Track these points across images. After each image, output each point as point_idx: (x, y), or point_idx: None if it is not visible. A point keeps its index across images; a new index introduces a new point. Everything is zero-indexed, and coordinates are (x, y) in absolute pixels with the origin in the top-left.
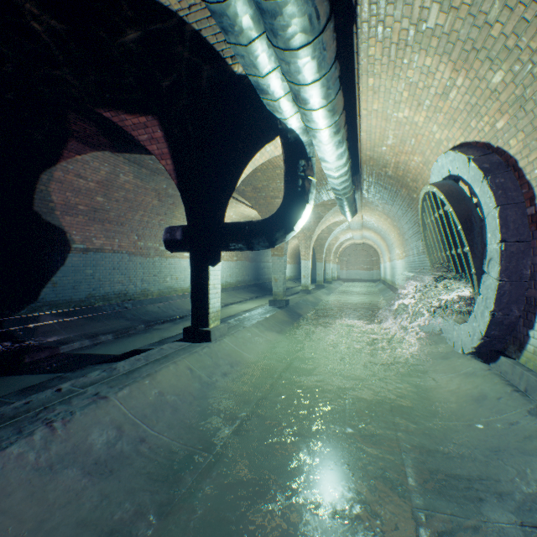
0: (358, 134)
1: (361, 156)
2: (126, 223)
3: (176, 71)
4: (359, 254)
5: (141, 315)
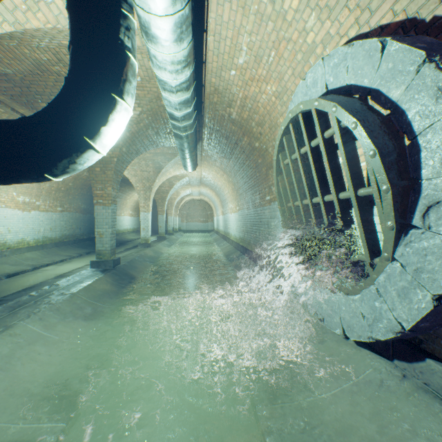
0: (205, 33)
1: (205, 85)
2: None
3: None
4: (197, 209)
5: None
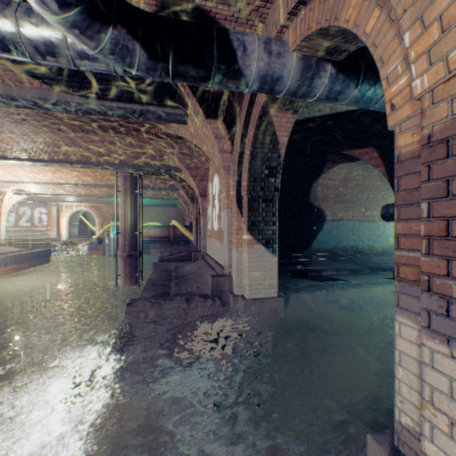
0: None
1: None
2: (356, 201)
3: (383, 125)
4: None
5: (366, 263)
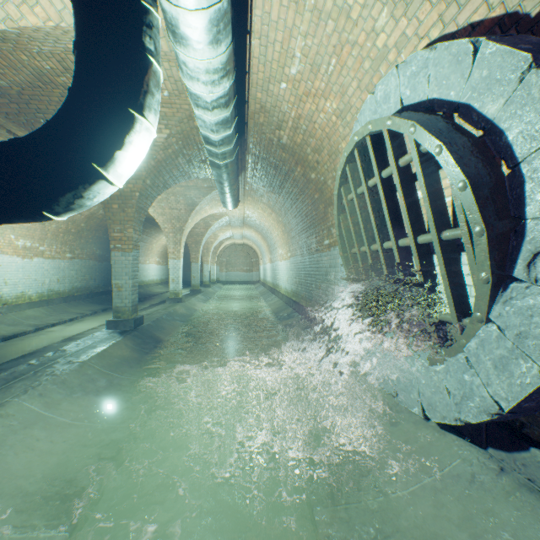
0: (248, 35)
1: (248, 101)
2: None
3: None
4: (239, 255)
5: None
